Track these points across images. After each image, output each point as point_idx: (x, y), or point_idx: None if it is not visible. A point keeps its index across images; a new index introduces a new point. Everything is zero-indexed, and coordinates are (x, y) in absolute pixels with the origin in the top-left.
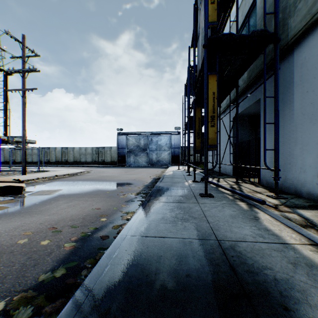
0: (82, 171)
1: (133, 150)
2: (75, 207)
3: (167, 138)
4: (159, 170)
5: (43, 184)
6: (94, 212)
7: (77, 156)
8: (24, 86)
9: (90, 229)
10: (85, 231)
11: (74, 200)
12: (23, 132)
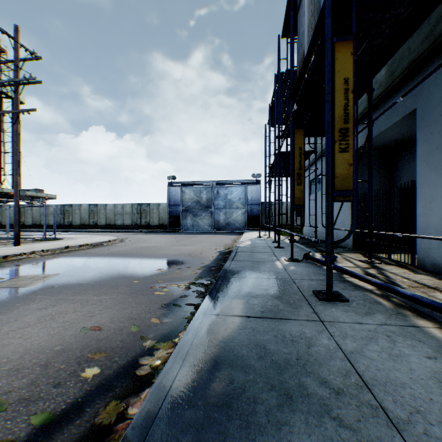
0: (111, 240)
1: (191, 208)
2: (52, 322)
3: (240, 191)
4: (230, 238)
5: (37, 262)
6: (84, 340)
7: (110, 216)
8: (17, 106)
9: (31, 421)
10: (14, 430)
11: (63, 302)
12: (16, 179)
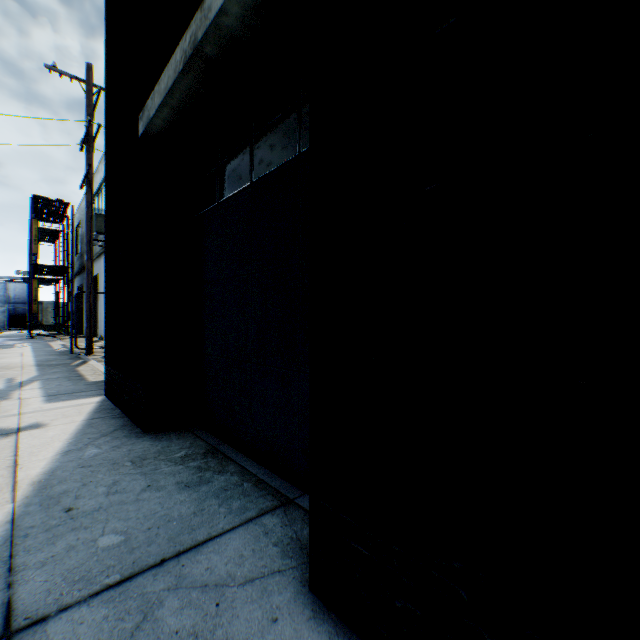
0: None
1: None
2: None
3: (0, 287)
4: None
5: None
6: None
7: None
8: None
9: None
10: None
11: None
12: None
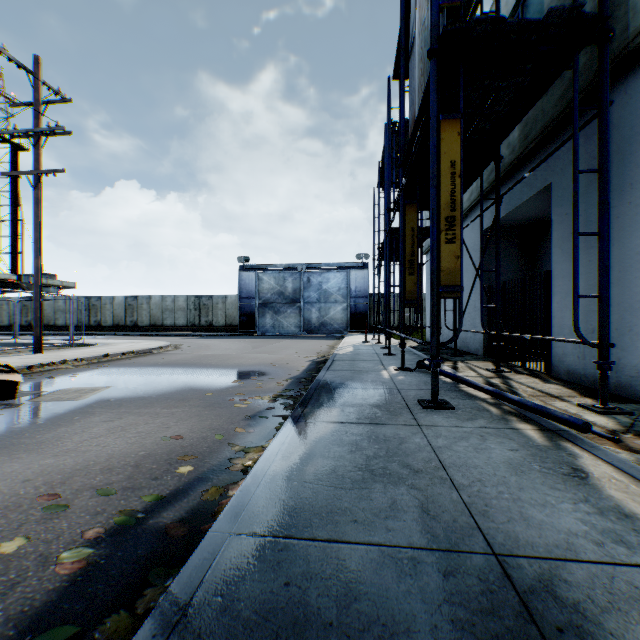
0: (163, 346)
1: (271, 302)
2: (125, 433)
3: (340, 278)
4: (325, 344)
5: (74, 373)
6: (167, 447)
7: (156, 314)
8: (37, 164)
9: (144, 499)
10: (130, 505)
11: (128, 415)
12: (36, 264)
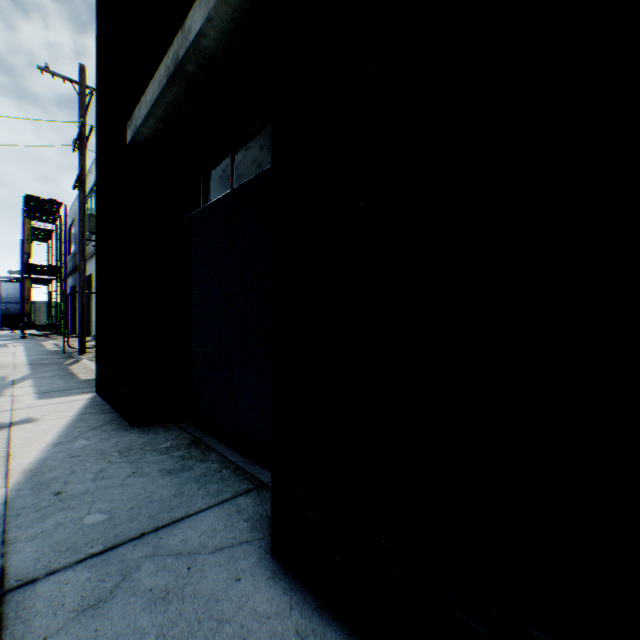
0: None
1: None
2: None
3: None
4: None
5: None
6: None
7: None
8: None
9: None
10: None
11: None
12: None
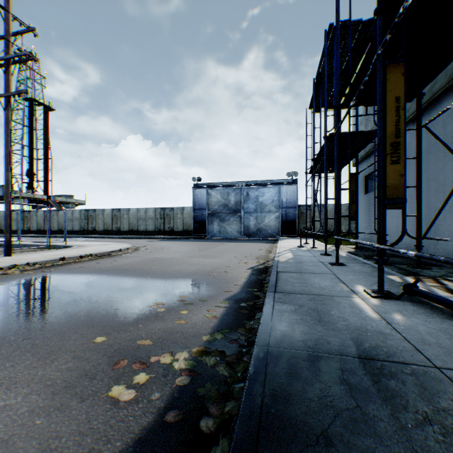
0: (123, 248)
1: (217, 212)
2: None
3: (274, 192)
4: (262, 247)
5: (5, 282)
6: None
7: (133, 222)
8: (7, 89)
9: None
10: None
11: None
12: (6, 176)
